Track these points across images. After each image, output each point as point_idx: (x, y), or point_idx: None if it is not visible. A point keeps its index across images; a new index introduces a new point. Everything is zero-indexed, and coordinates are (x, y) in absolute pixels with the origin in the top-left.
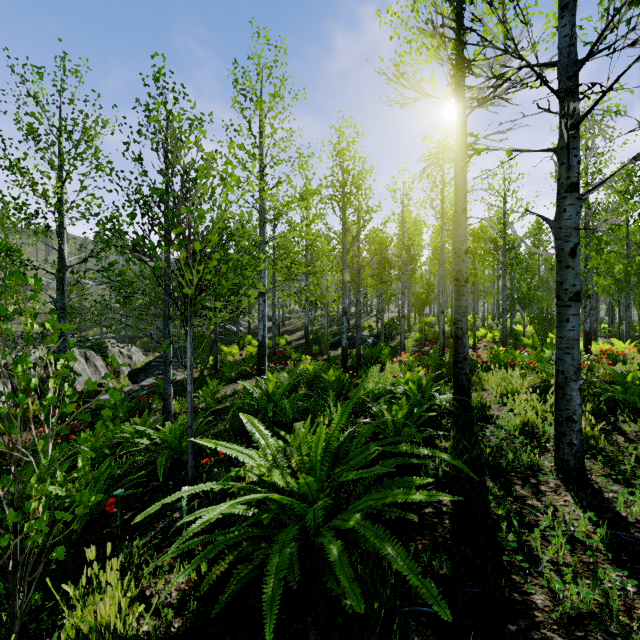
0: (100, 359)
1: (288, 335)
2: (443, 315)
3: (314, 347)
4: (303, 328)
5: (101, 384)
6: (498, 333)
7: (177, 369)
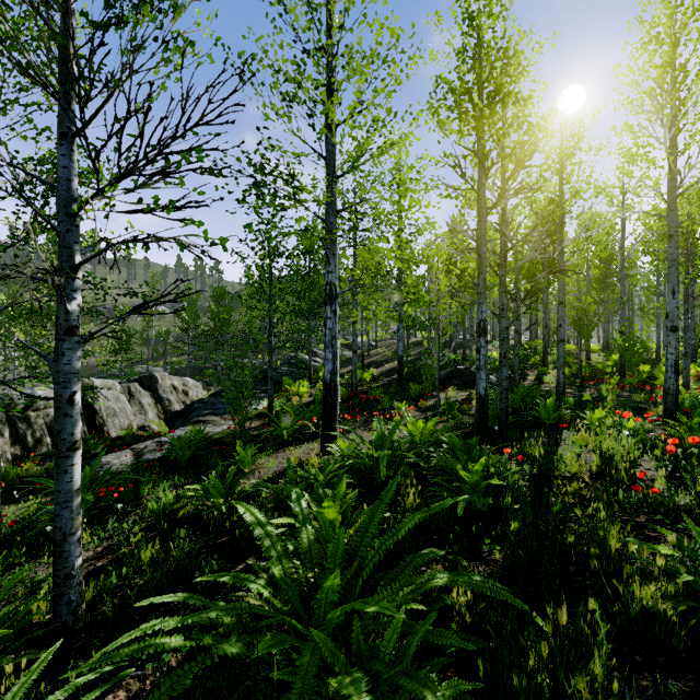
0: (148, 395)
1: (374, 368)
2: (675, 335)
3: (412, 387)
4: (393, 359)
5: (144, 427)
6: None
7: (222, 414)
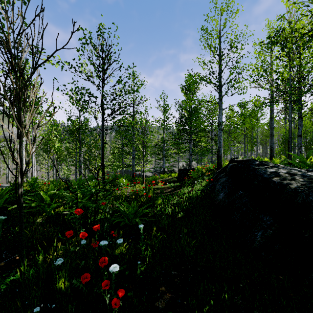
0: None
1: None
2: None
3: None
4: None
5: None
6: None
7: None
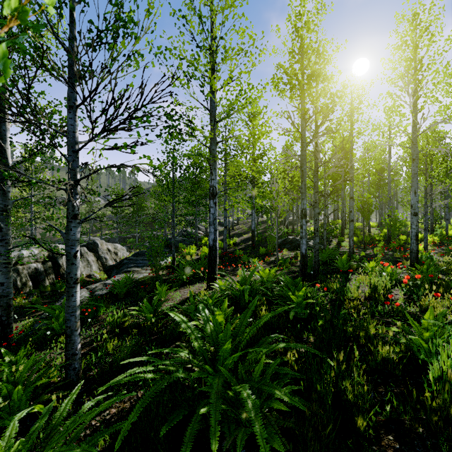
0: (92, 255)
1: (236, 237)
2: (416, 217)
3: (261, 249)
4: (248, 232)
5: (90, 275)
6: (437, 237)
7: (142, 267)
